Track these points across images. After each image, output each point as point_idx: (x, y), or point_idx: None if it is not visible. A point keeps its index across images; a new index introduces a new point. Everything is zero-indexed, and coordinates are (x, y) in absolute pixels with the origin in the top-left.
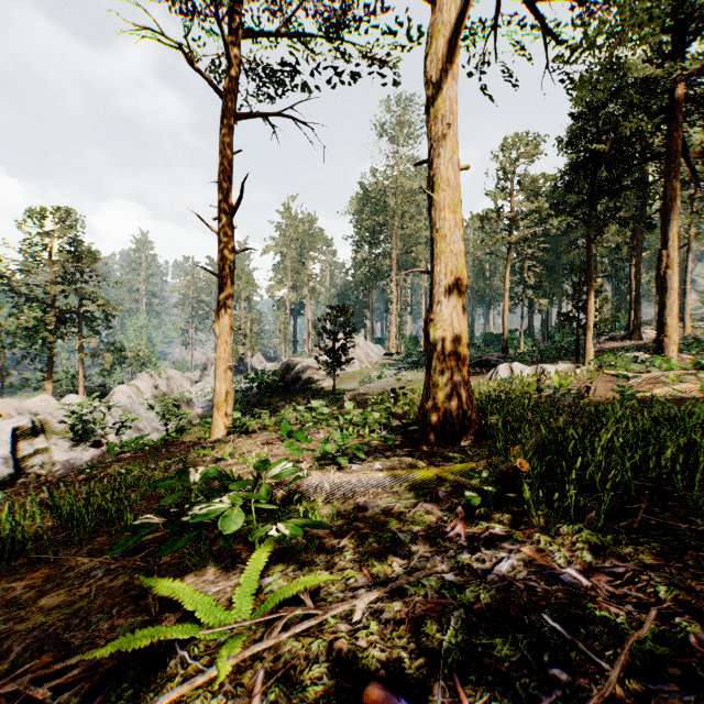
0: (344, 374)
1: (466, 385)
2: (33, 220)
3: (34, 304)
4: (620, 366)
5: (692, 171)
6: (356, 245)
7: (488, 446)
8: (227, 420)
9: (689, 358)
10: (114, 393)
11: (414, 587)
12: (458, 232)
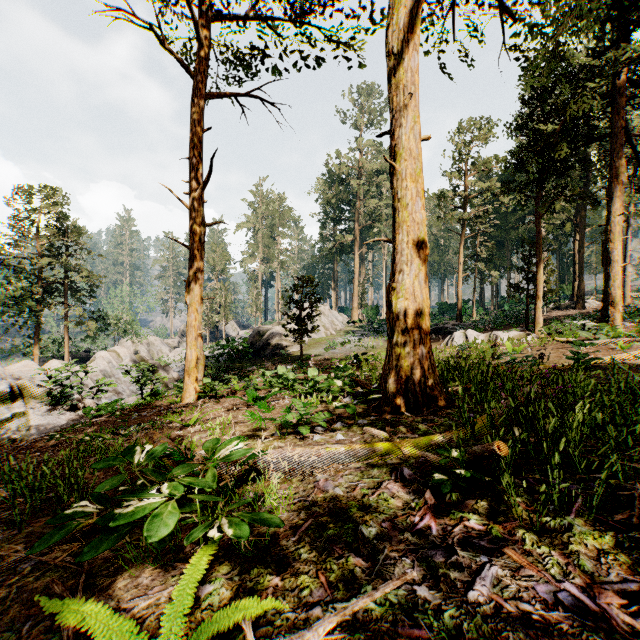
0: (311, 340)
1: (428, 353)
2: (21, 197)
3: (22, 275)
4: (569, 334)
5: (635, 151)
6: (322, 222)
7: (451, 415)
8: (197, 385)
9: (632, 325)
10: (95, 358)
11: (380, 607)
12: (420, 201)
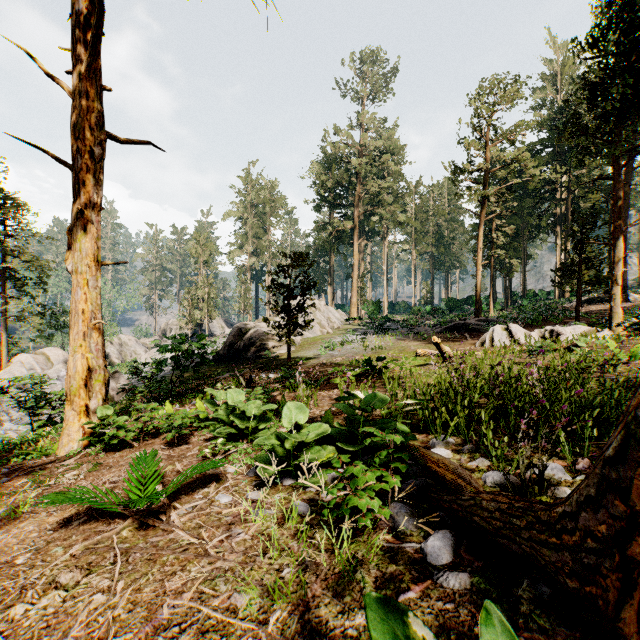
0: (304, 340)
1: None
2: None
3: None
4: None
5: None
6: (317, 208)
7: None
8: (88, 420)
9: None
10: (11, 364)
11: None
12: None
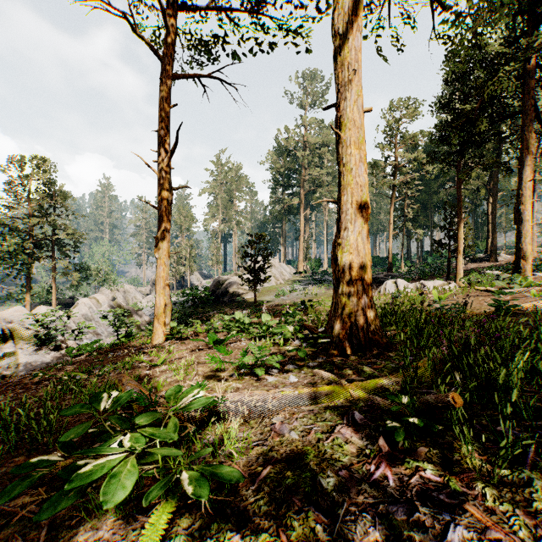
0: (263, 289)
1: (370, 302)
2: (15, 166)
3: (15, 233)
4: (486, 283)
5: None
6: (273, 188)
7: (392, 358)
8: (165, 328)
9: (540, 276)
10: (78, 304)
11: None
12: (362, 166)
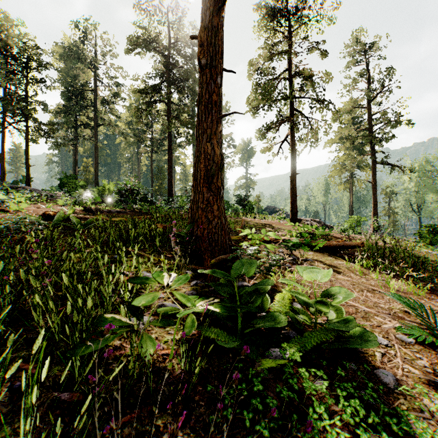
0: None
1: None
2: None
3: None
4: None
5: None
6: None
7: None
8: None
9: None
10: None
11: None
12: None
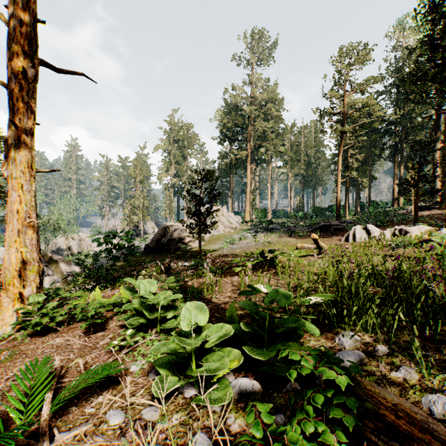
0: (211, 237)
1: None
2: None
3: None
4: None
5: None
6: (221, 143)
7: None
8: (23, 306)
9: None
10: None
11: None
12: None
